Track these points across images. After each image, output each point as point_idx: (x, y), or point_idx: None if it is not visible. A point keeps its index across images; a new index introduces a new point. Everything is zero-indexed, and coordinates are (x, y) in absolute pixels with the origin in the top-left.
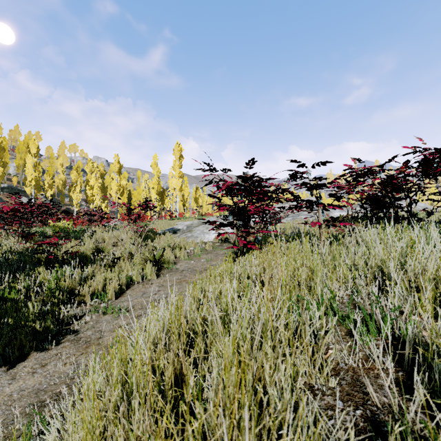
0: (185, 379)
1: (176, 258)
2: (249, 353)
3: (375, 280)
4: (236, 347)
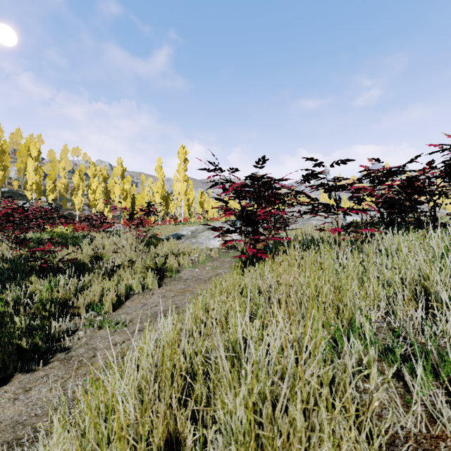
0: (181, 438)
1: (179, 266)
2: (270, 420)
3: (417, 300)
4: (252, 423)
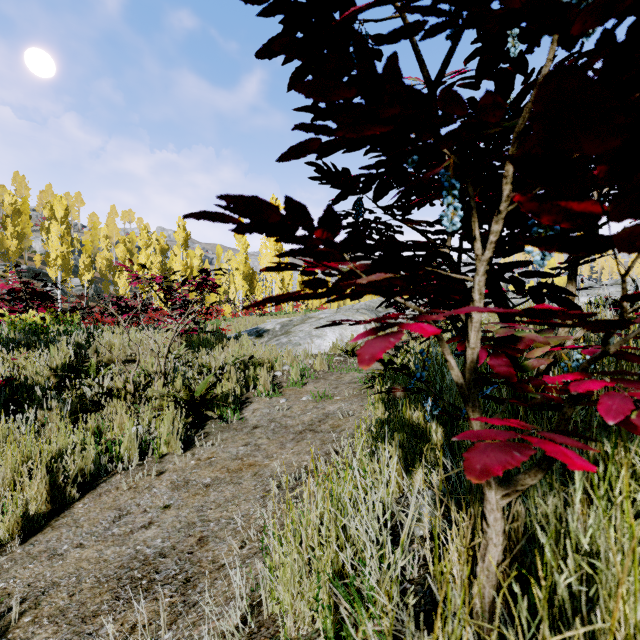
0: None
1: (248, 391)
2: None
3: None
4: None
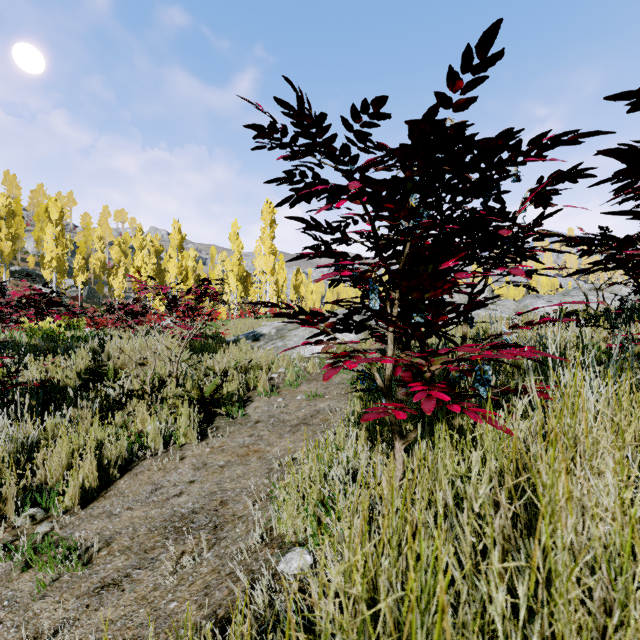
0: None
1: (249, 391)
2: None
3: None
4: None
